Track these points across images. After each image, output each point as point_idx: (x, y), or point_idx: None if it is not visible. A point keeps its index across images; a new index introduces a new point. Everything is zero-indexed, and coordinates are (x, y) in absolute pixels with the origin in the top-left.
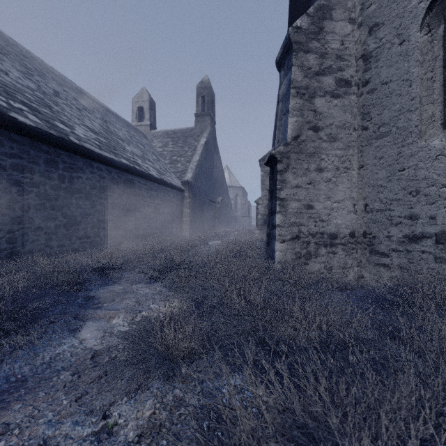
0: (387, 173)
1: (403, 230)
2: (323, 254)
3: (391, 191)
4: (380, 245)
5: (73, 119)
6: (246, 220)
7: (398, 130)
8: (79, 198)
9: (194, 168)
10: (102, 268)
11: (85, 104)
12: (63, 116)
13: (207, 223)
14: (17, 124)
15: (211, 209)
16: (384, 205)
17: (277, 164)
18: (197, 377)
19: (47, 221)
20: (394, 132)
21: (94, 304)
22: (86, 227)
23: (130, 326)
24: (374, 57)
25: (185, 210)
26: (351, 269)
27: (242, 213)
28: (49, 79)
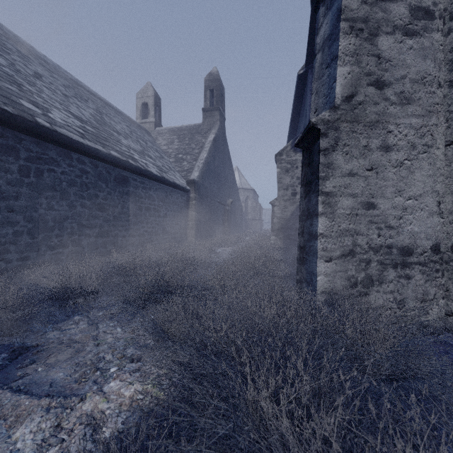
0: None
1: None
2: (390, 278)
3: None
4: None
5: (52, 102)
6: (257, 224)
7: None
8: (51, 197)
9: (201, 167)
10: (66, 293)
11: (77, 93)
12: (37, 97)
13: (215, 227)
14: None
15: (220, 212)
16: None
17: (320, 139)
18: None
19: (1, 226)
20: None
21: (21, 368)
22: (61, 234)
23: (43, 452)
24: None
25: (190, 213)
26: (434, 302)
27: (253, 216)
28: (35, 63)
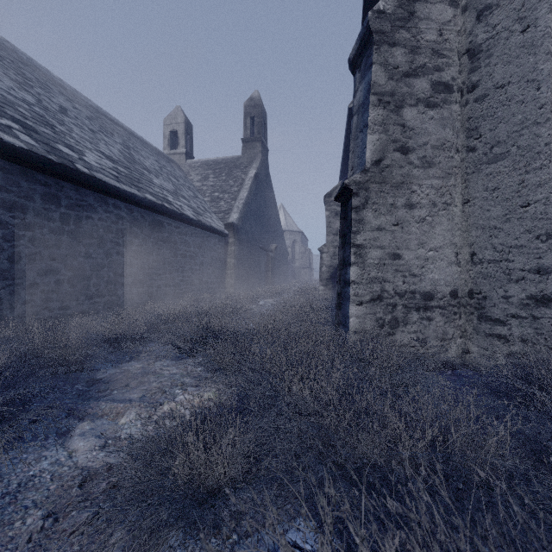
0: (504, 209)
1: (528, 288)
2: (414, 320)
3: (509, 234)
4: (494, 309)
5: (83, 143)
6: (306, 273)
7: (520, 151)
8: (89, 244)
9: (241, 208)
10: (116, 338)
11: (101, 126)
12: (70, 138)
13: (257, 276)
14: (1, 145)
15: (262, 259)
16: (499, 254)
17: (352, 198)
18: (235, 551)
19: (44, 275)
20: (514, 154)
21: (99, 392)
22: (98, 283)
23: (145, 428)
24: (485, 51)
25: (229, 261)
26: (453, 341)
27: (302, 264)
28: (56, 92)
